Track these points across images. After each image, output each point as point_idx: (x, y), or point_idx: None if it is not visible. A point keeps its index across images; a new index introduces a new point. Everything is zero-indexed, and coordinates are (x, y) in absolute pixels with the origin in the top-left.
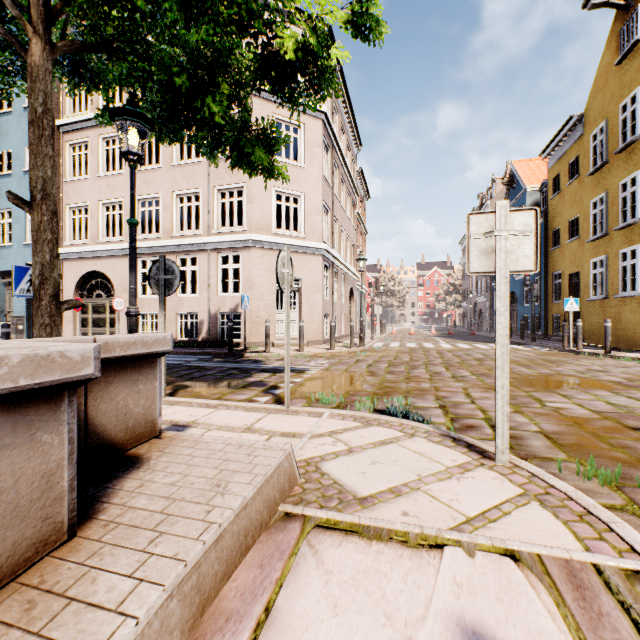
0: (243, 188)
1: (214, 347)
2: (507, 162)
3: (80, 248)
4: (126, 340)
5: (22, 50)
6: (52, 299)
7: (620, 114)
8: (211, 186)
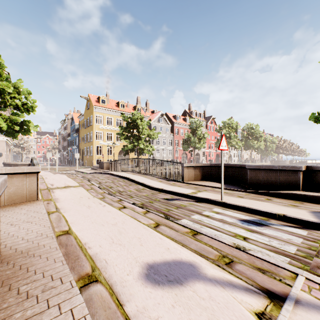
0: None
1: None
2: (74, 107)
3: None
4: None
5: None
6: None
7: (87, 120)
8: None
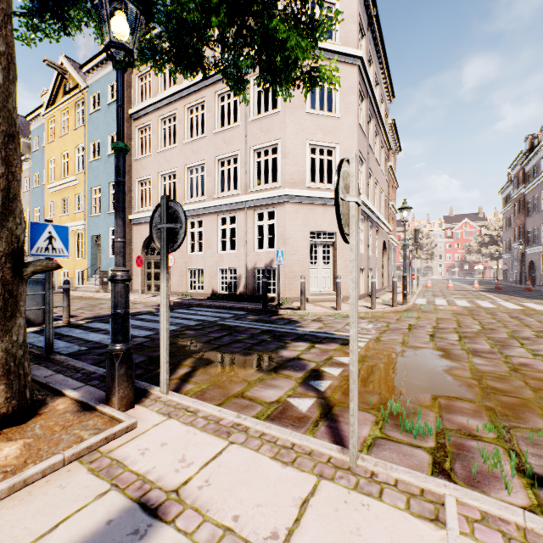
0: (277, 145)
1: (250, 301)
2: None
3: (145, 214)
4: None
5: None
6: (5, 259)
7: None
8: (248, 147)
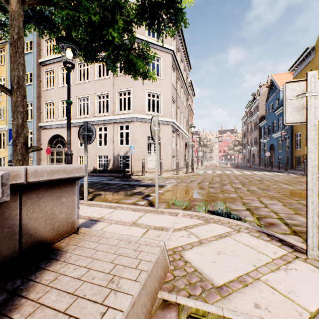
0: (130, 90)
1: (116, 173)
2: (268, 76)
3: (50, 123)
4: (51, 169)
5: (6, 3)
6: (23, 145)
7: None
8: (114, 90)
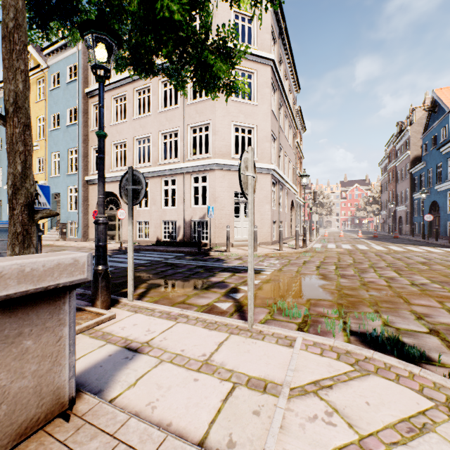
0: (209, 124)
1: (188, 246)
2: (425, 93)
3: None
4: None
5: None
6: (24, 208)
7: None
8: (186, 125)
